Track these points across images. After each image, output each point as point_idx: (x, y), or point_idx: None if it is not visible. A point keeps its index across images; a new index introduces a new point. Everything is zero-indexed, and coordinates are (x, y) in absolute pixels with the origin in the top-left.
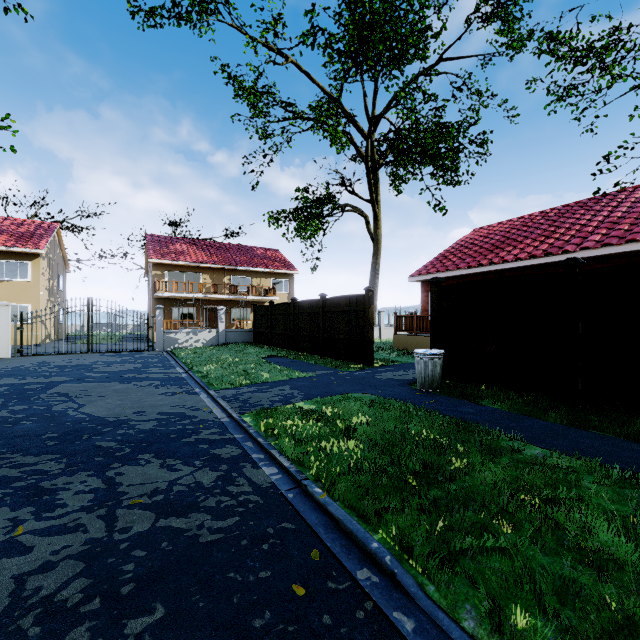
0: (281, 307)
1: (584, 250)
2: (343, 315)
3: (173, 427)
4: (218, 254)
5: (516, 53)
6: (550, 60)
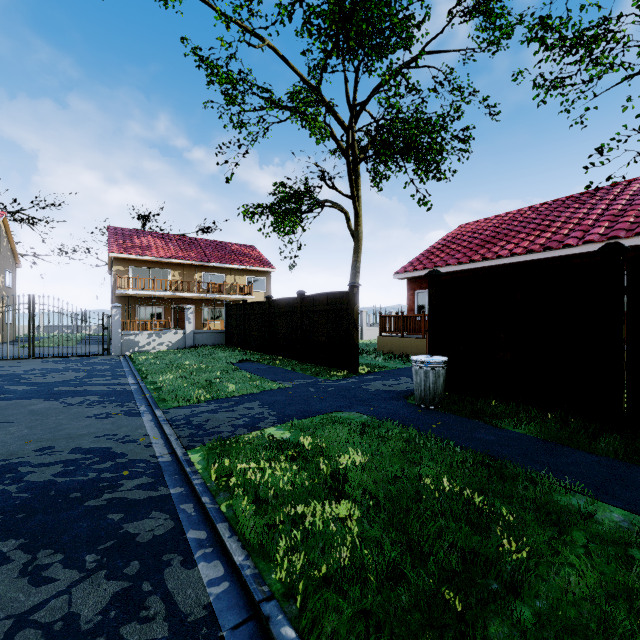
0: (255, 306)
1: (588, 244)
2: (324, 315)
3: (82, 476)
4: (189, 249)
5: (497, 50)
6: (539, 48)
